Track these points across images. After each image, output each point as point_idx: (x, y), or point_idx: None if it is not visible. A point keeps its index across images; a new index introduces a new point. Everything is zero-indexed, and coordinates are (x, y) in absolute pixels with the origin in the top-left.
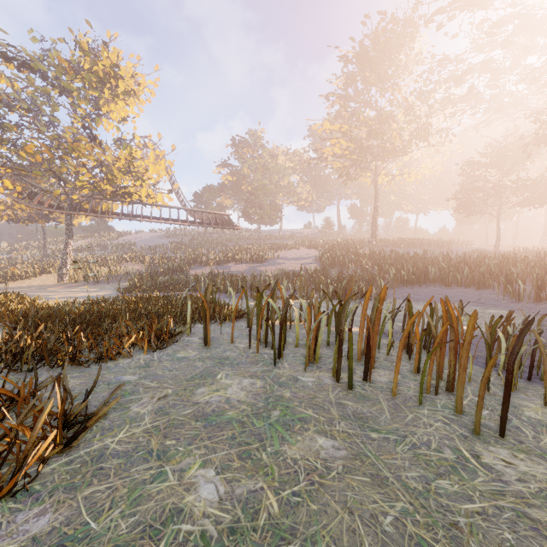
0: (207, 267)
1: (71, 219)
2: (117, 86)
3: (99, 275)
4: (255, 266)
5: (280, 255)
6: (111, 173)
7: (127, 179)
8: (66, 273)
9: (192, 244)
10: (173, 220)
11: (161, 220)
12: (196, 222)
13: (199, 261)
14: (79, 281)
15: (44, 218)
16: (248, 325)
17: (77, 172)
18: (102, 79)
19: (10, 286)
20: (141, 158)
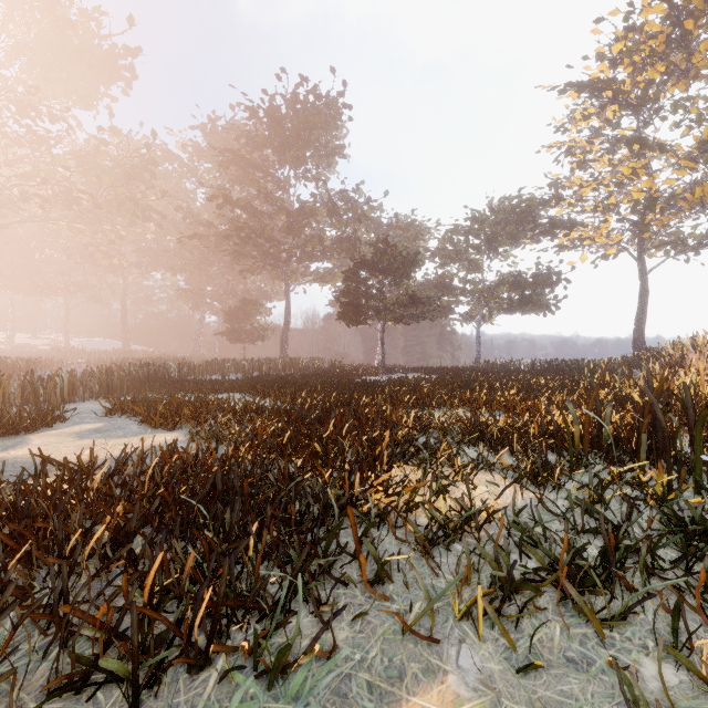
0: None
1: None
2: None
3: None
4: None
5: None
6: None
7: None
8: None
9: None
10: None
11: None
12: None
13: None
14: None
15: None
16: None
17: None
18: None
19: None
20: None
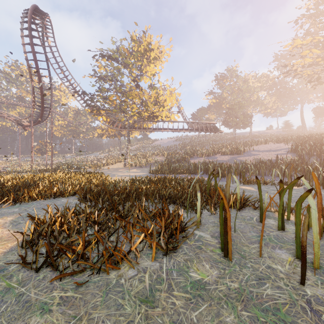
0: (201, 158)
1: (129, 133)
2: (150, 56)
3: (141, 163)
4: (235, 156)
5: (253, 148)
6: (147, 105)
7: (155, 108)
8: (127, 161)
9: (191, 144)
10: (180, 130)
11: (173, 130)
12: (193, 129)
13: (195, 154)
14: (133, 166)
15: (119, 134)
16: (261, 219)
17: (132, 108)
18: (143, 54)
19: (105, 168)
20: (162, 94)
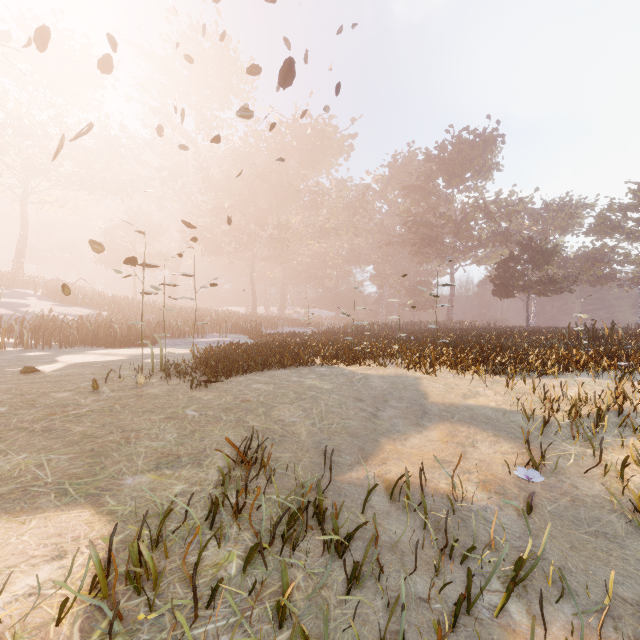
0: None
1: None
2: None
3: None
4: (1, 306)
5: None
6: None
7: None
8: None
9: None
10: None
11: None
12: None
13: None
14: None
15: None
16: None
17: None
18: None
19: None
20: None
